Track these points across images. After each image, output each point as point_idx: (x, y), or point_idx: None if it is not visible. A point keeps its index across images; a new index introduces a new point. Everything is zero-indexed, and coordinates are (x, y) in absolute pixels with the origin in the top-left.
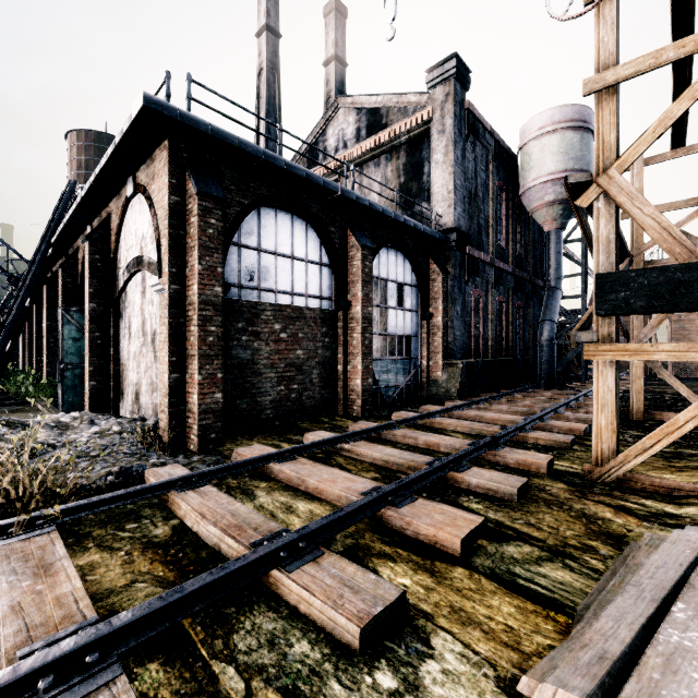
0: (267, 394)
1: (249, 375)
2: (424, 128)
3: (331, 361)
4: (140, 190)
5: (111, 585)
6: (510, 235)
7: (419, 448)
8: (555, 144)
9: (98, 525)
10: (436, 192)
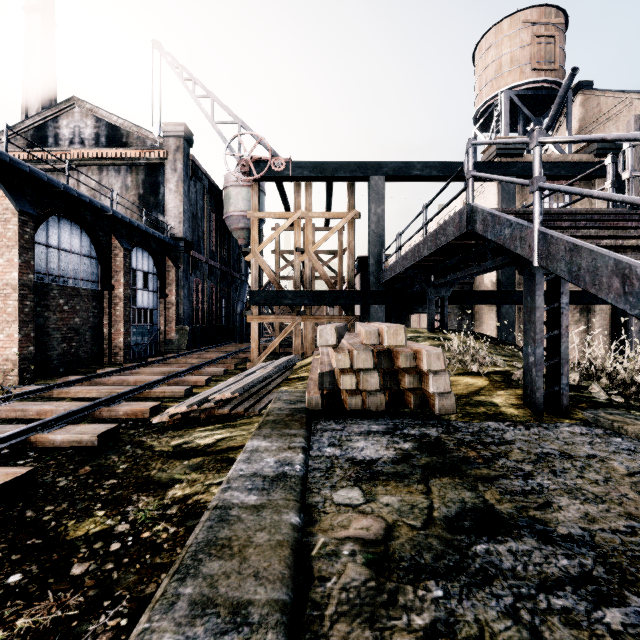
0: (55, 349)
1: (42, 336)
2: (161, 162)
3: (99, 326)
4: None
5: None
6: (219, 243)
7: None
8: (245, 194)
9: None
10: (170, 210)
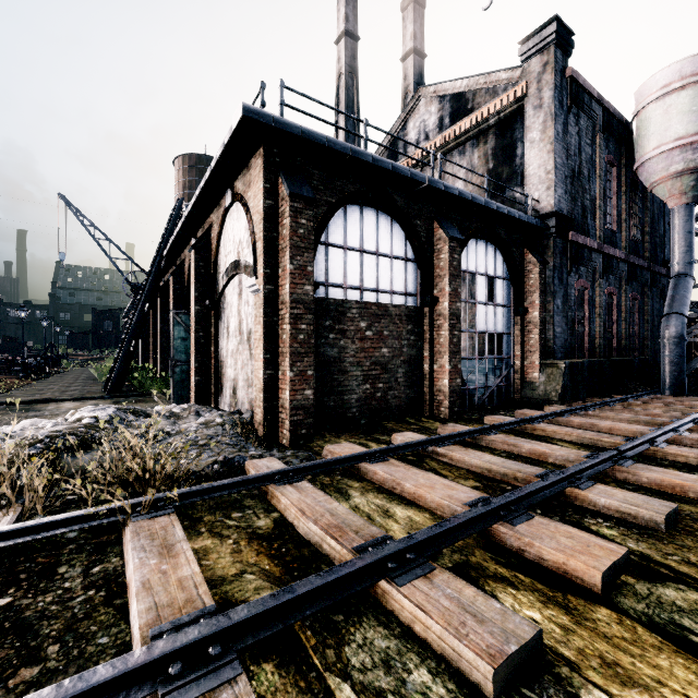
0: (353, 392)
1: (335, 373)
2: (517, 105)
3: (416, 360)
4: (237, 198)
5: (223, 572)
6: (623, 215)
7: (522, 457)
8: (685, 102)
9: (208, 510)
10: (532, 174)
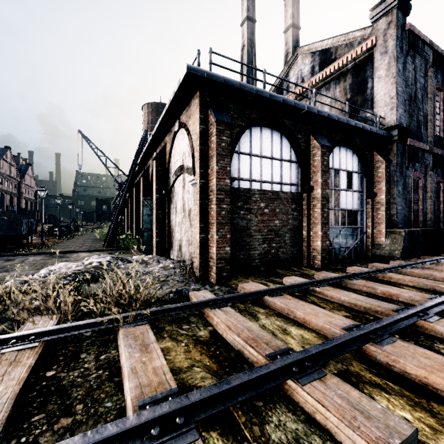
0: (256, 249)
1: (244, 236)
2: (368, 53)
3: (298, 228)
4: (182, 126)
5: (180, 365)
6: None
7: (378, 296)
8: None
9: (168, 323)
10: (379, 100)
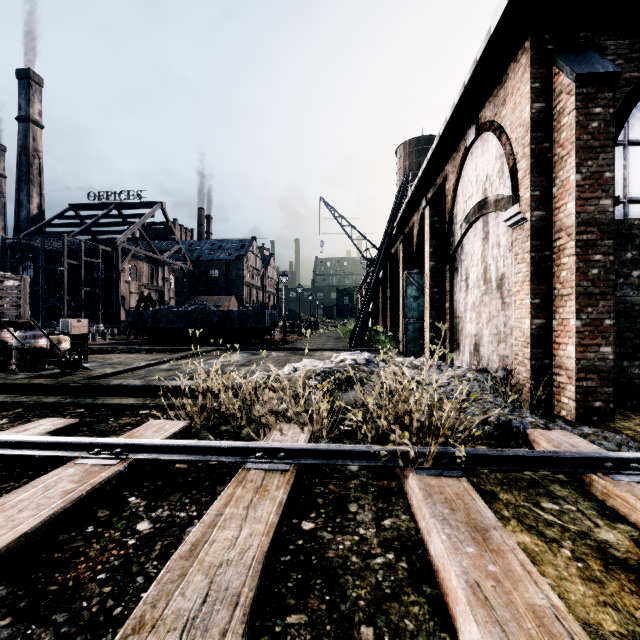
0: None
1: None
2: None
3: None
4: (484, 128)
5: (588, 616)
6: None
7: None
8: None
9: (499, 485)
10: None
